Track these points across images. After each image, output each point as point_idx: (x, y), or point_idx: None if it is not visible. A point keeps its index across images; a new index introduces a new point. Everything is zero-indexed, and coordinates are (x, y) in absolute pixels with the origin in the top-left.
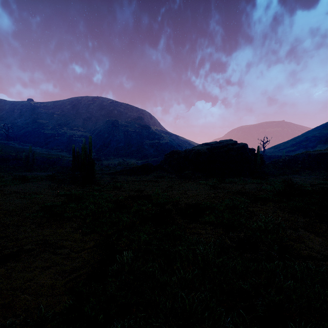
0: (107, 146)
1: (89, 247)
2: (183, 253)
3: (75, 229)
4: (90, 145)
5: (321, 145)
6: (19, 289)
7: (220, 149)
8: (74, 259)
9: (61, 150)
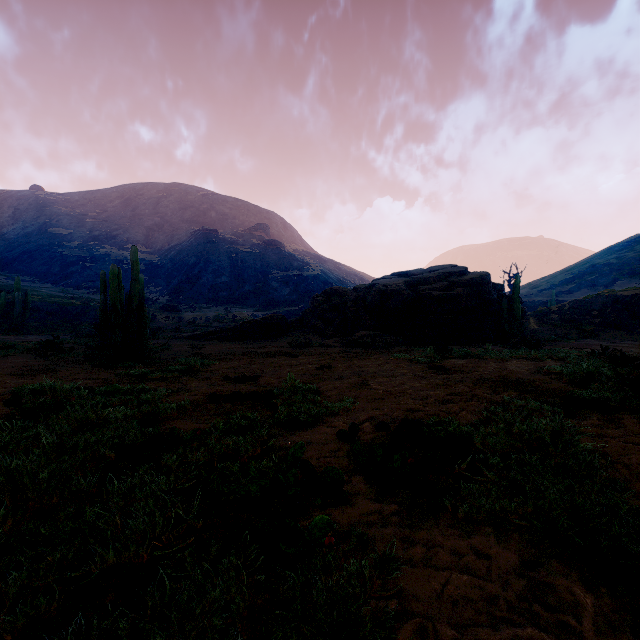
0: (194, 283)
1: None
2: None
3: None
4: (135, 268)
5: (623, 281)
6: None
7: (433, 284)
8: None
9: (96, 290)
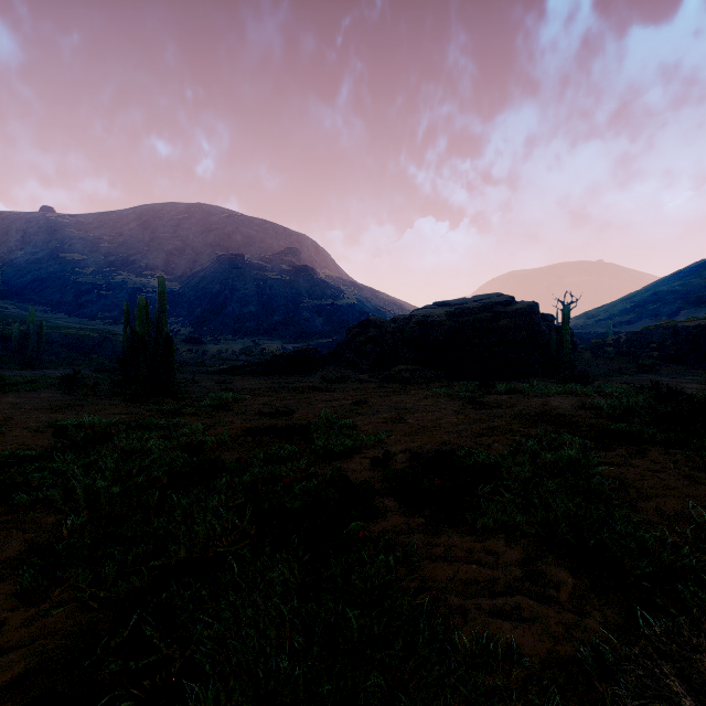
0: (218, 313)
1: None
2: None
3: None
4: (163, 299)
5: (688, 310)
6: None
7: (477, 315)
8: None
9: (113, 320)
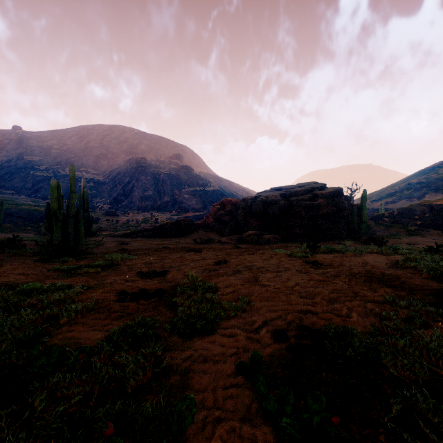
0: (128, 195)
1: None
2: None
3: None
4: (73, 182)
5: (430, 194)
6: None
7: (302, 196)
8: None
9: None
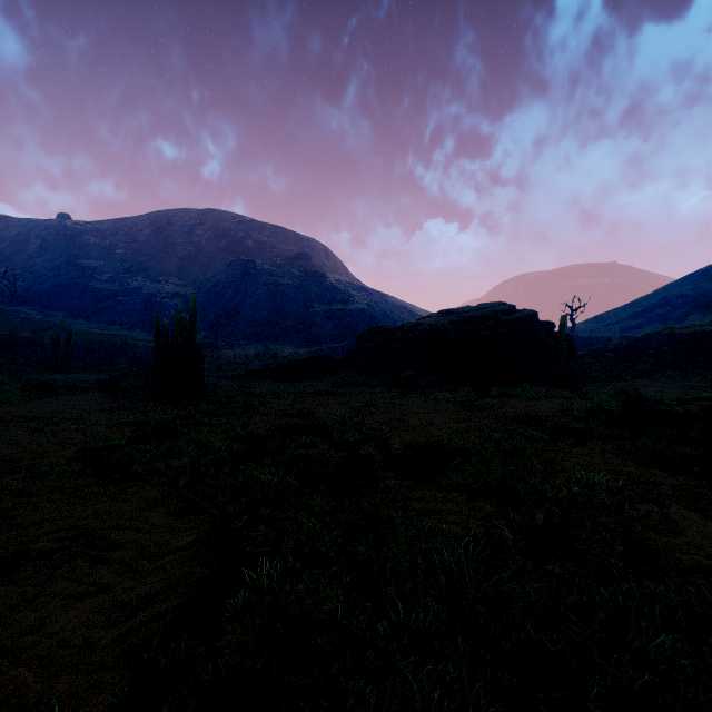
0: (231, 318)
1: (183, 545)
2: (401, 562)
3: (153, 503)
4: (194, 313)
5: (696, 315)
6: (7, 652)
7: (479, 324)
8: (146, 574)
9: (130, 326)
